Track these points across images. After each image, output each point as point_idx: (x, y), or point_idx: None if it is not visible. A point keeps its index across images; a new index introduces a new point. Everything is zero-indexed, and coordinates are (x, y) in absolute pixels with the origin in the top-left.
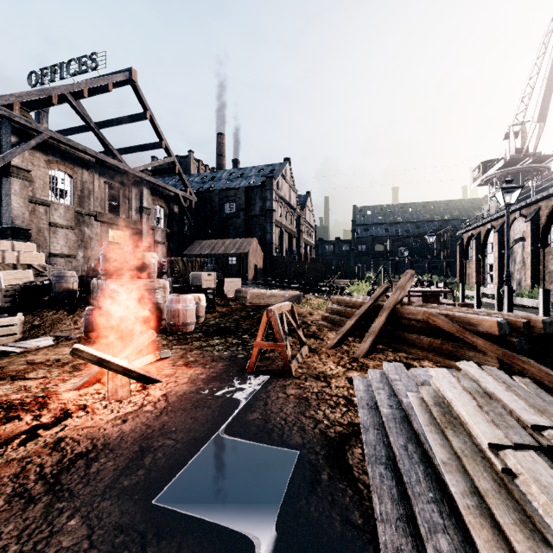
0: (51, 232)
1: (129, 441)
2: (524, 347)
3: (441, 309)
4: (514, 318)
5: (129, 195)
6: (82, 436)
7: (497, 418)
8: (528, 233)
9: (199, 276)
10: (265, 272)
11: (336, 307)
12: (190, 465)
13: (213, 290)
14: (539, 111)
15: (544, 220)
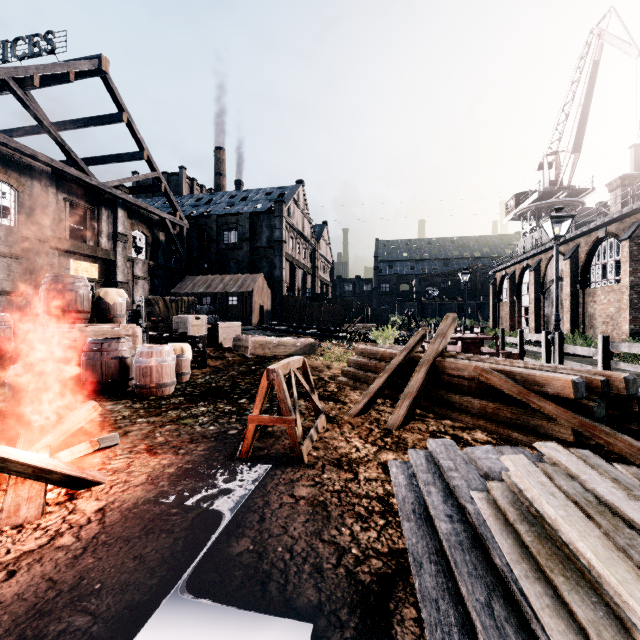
0: None
1: (1, 627)
2: (602, 413)
3: (492, 363)
4: (588, 375)
5: (98, 217)
6: None
7: None
8: (567, 272)
9: (183, 320)
10: (274, 315)
11: (360, 359)
12: None
13: (203, 339)
14: (574, 140)
15: (584, 258)
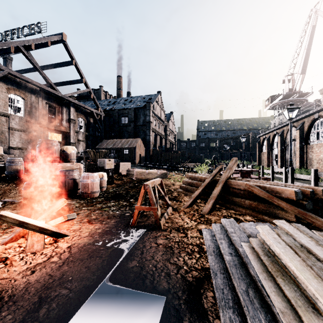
0: (10, 133)
1: (31, 292)
2: (310, 207)
3: (255, 182)
4: (303, 188)
5: (61, 111)
6: None
7: (321, 273)
8: (297, 136)
9: (103, 161)
10: (146, 159)
11: (189, 180)
12: (77, 315)
13: (112, 170)
14: (302, 67)
15: (306, 129)
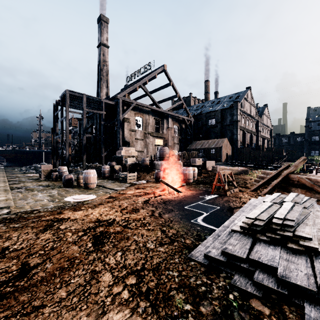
0: (136, 142)
1: (177, 200)
2: None
3: (313, 176)
4: None
5: (163, 122)
6: (166, 198)
7: (275, 199)
8: None
9: (194, 159)
10: (233, 157)
11: (262, 175)
12: (191, 205)
13: (201, 166)
14: None
15: None
